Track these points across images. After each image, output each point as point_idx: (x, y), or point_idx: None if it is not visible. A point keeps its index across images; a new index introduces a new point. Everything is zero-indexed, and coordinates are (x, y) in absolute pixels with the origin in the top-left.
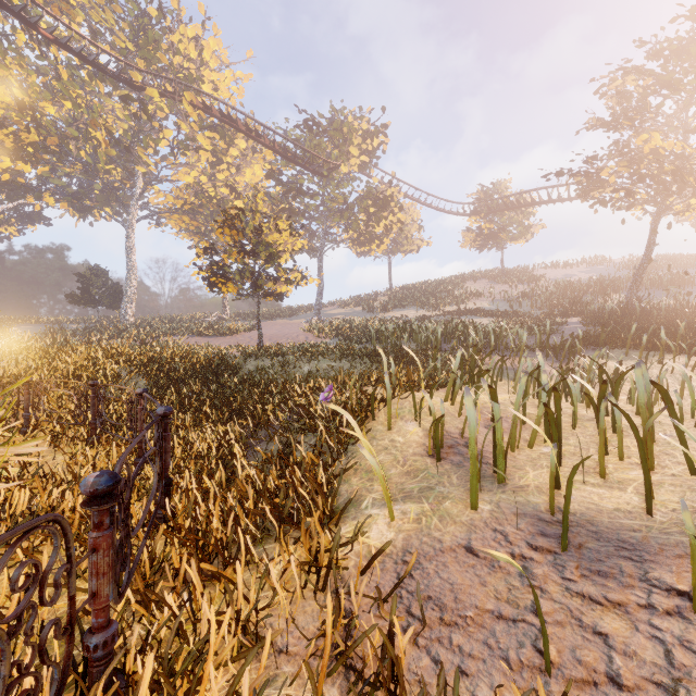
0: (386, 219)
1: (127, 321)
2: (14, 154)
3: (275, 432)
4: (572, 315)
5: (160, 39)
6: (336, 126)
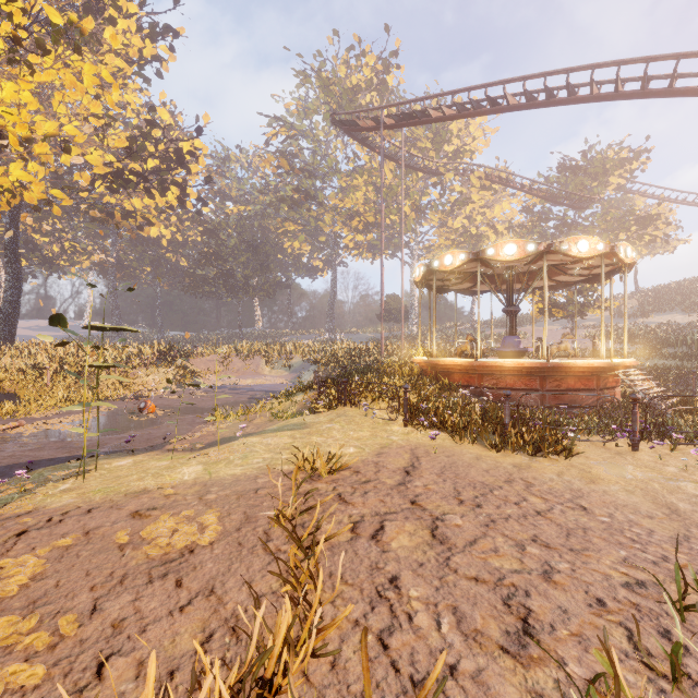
0: (651, 235)
1: (413, 331)
2: (357, 231)
3: None
4: None
5: (451, 136)
6: (597, 164)
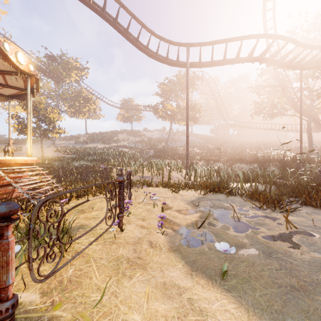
0: (89, 107)
1: None
2: None
3: (92, 174)
4: (152, 149)
5: None
6: (65, 63)
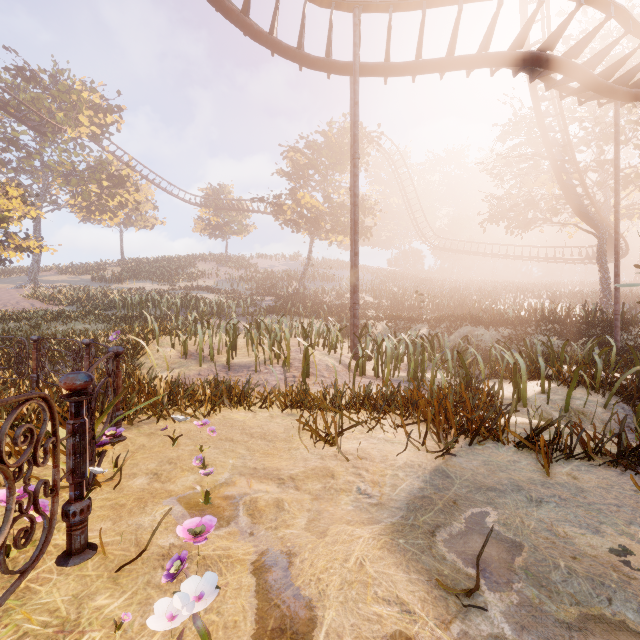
0: (122, 196)
1: None
2: None
3: None
4: (269, 295)
5: None
6: (62, 89)
